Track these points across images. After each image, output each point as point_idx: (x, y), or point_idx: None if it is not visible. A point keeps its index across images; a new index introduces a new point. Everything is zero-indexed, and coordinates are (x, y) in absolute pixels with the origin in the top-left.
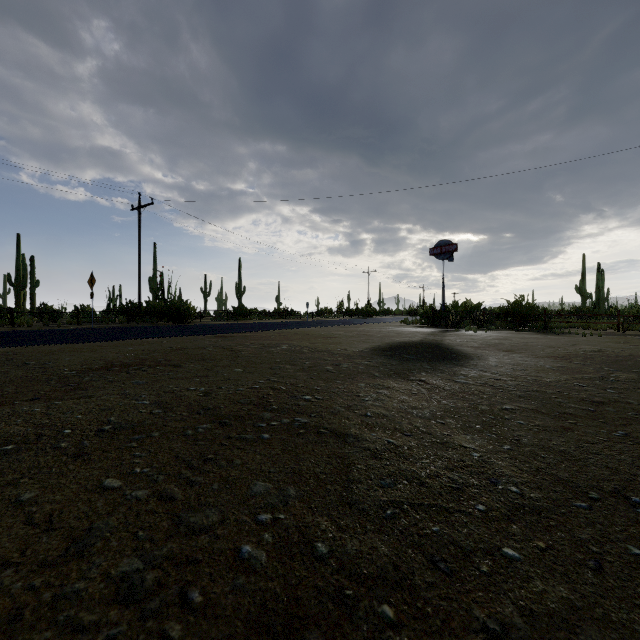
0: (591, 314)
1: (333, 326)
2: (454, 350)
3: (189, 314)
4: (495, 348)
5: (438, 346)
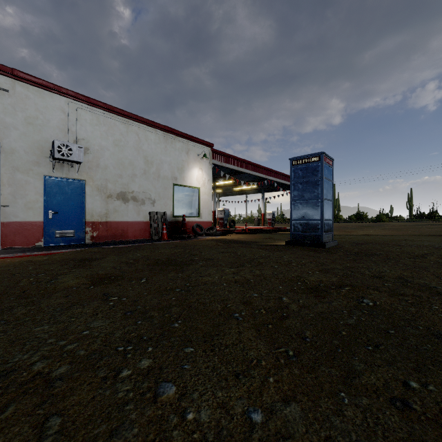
0: None
1: None
2: None
3: None
4: None
5: None
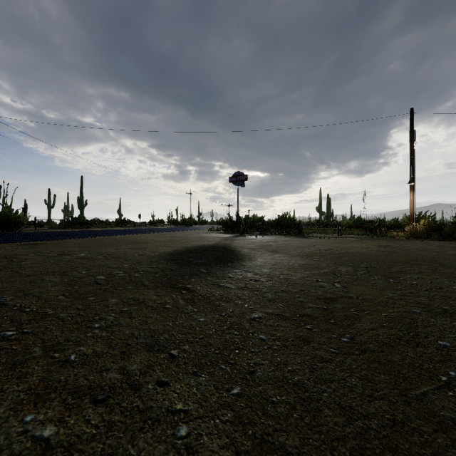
0: (324, 224)
1: (155, 233)
2: (236, 252)
3: (20, 223)
4: (265, 249)
5: (225, 248)
